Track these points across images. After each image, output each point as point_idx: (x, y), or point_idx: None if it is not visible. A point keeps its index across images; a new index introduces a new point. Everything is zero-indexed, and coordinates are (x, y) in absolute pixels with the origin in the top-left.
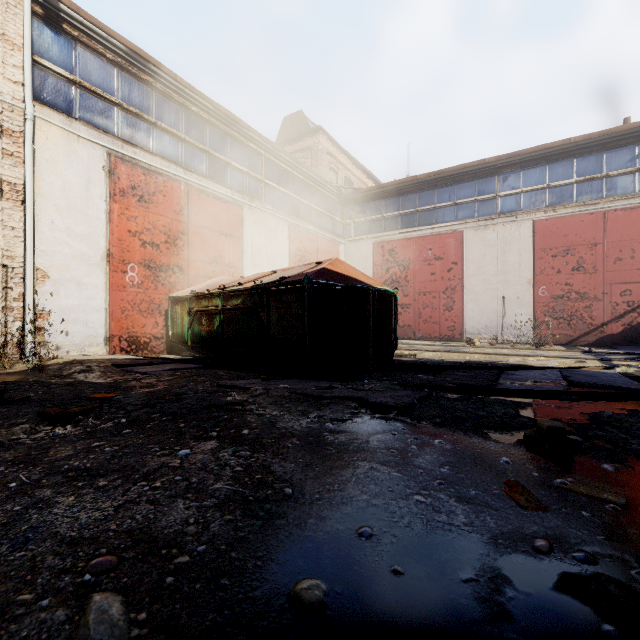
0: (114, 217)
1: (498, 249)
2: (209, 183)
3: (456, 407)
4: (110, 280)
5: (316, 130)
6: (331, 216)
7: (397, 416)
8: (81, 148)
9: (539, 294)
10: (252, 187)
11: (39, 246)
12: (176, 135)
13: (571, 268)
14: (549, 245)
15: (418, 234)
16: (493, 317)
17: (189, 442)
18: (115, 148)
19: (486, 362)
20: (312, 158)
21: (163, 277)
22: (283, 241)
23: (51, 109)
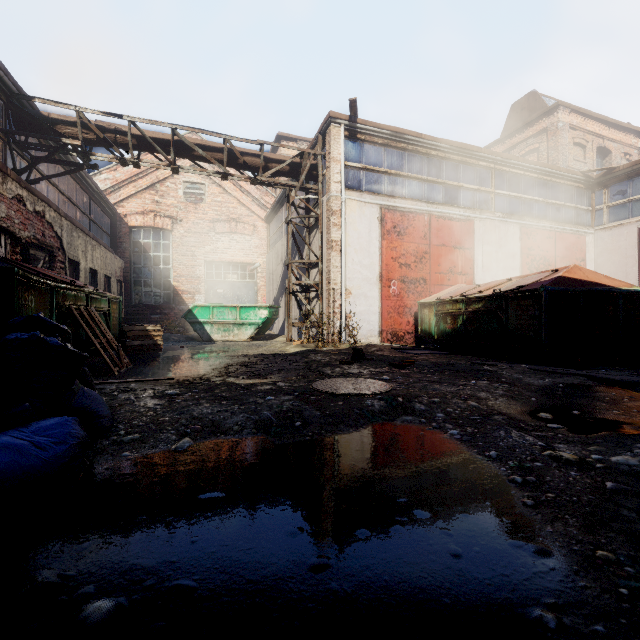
0: (383, 250)
1: None
2: (445, 208)
3: None
4: (381, 293)
5: (554, 108)
6: (573, 206)
7: (622, 388)
8: (366, 209)
9: None
10: (482, 201)
11: (347, 275)
12: (421, 179)
13: None
14: None
15: None
16: None
17: (472, 380)
18: (384, 203)
19: None
20: (548, 140)
21: (412, 288)
22: (514, 244)
23: (352, 191)
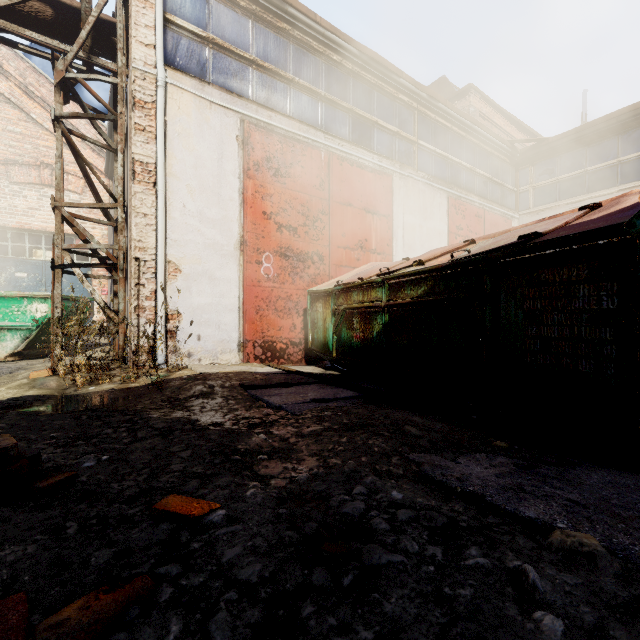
0: (248, 196)
1: None
2: (353, 148)
3: None
4: (243, 273)
5: (466, 90)
6: (500, 183)
7: None
8: (213, 116)
9: None
10: (402, 151)
11: (171, 235)
12: (315, 93)
13: None
14: None
15: None
16: None
17: None
18: (249, 113)
19: None
20: None
21: (301, 268)
22: (441, 218)
23: (183, 74)
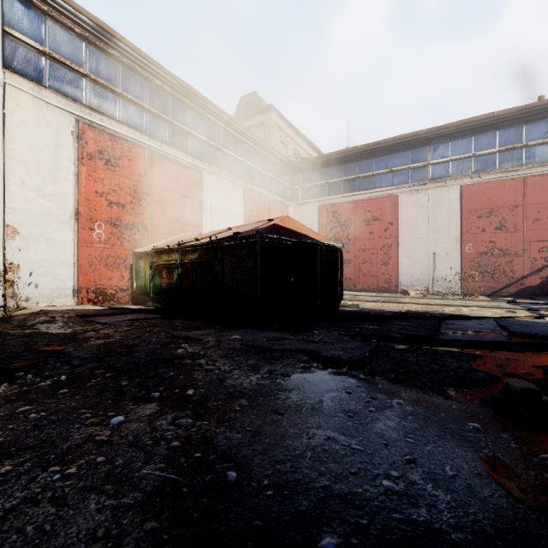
0: (82, 179)
1: (429, 211)
2: (171, 150)
3: (407, 360)
4: (78, 236)
5: (268, 108)
6: (281, 182)
7: (350, 371)
8: (50, 114)
9: (466, 251)
10: (211, 154)
11: (9, 204)
12: (141, 105)
13: (494, 227)
14: (475, 207)
15: (358, 198)
16: (425, 271)
17: (127, 405)
18: (83, 115)
19: (425, 312)
20: (265, 132)
21: (128, 234)
22: (239, 203)
23: (21, 77)
